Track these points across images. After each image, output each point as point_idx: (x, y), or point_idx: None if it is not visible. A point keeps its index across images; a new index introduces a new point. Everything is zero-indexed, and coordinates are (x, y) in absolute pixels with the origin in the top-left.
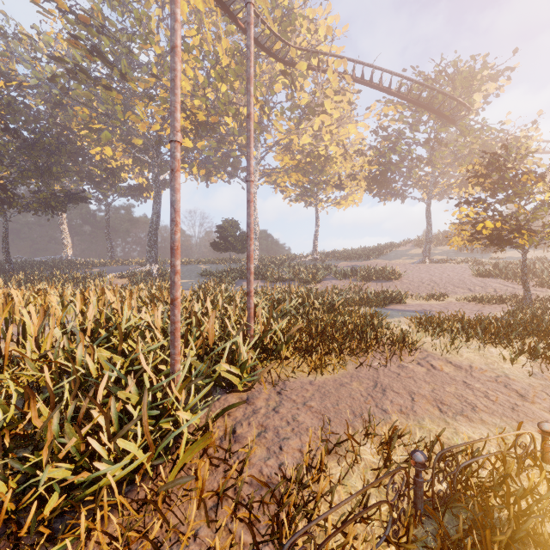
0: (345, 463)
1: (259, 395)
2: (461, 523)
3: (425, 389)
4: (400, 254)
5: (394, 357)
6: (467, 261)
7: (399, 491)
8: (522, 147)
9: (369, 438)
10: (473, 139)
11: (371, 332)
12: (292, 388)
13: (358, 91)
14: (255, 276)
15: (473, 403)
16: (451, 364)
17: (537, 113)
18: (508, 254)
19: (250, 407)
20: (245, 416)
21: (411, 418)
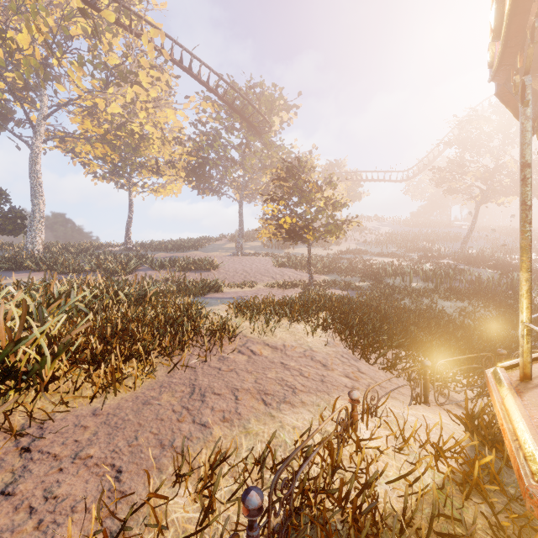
0: None
1: None
2: None
3: (249, 381)
4: (217, 248)
5: (214, 349)
6: (269, 255)
7: None
8: (308, 162)
9: (182, 478)
10: (273, 153)
11: (189, 323)
12: (57, 431)
13: (177, 76)
14: (37, 266)
15: (292, 385)
16: (269, 346)
17: (312, 145)
18: (295, 251)
19: None
20: None
21: (236, 425)
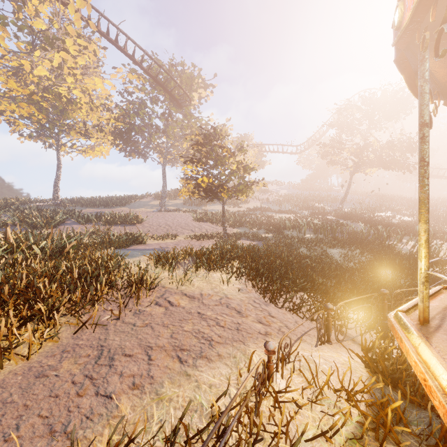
0: None
1: None
2: None
3: (164, 336)
4: (143, 204)
5: (130, 302)
6: (189, 211)
7: None
8: (223, 130)
9: None
10: (193, 124)
11: (103, 276)
12: None
13: (105, 47)
14: None
15: (209, 336)
16: (186, 296)
17: (226, 119)
18: (211, 208)
19: None
20: None
21: (147, 391)
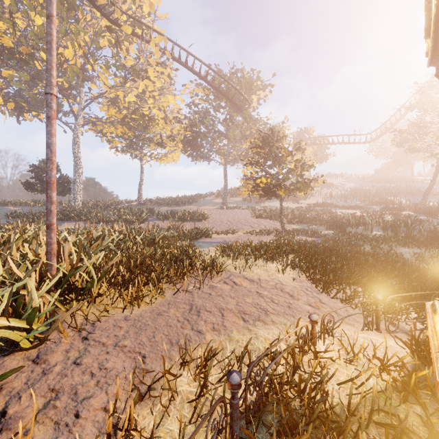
0: (160, 405)
1: (56, 348)
2: (275, 437)
3: (232, 304)
4: (206, 202)
5: (205, 280)
6: (248, 208)
7: (218, 426)
8: (280, 131)
9: (185, 365)
10: (252, 125)
11: (187, 259)
12: (103, 328)
13: (176, 69)
14: (78, 218)
15: (265, 308)
16: (247, 279)
17: (285, 116)
18: (270, 204)
19: (39, 368)
20: (28, 383)
21: (222, 334)
